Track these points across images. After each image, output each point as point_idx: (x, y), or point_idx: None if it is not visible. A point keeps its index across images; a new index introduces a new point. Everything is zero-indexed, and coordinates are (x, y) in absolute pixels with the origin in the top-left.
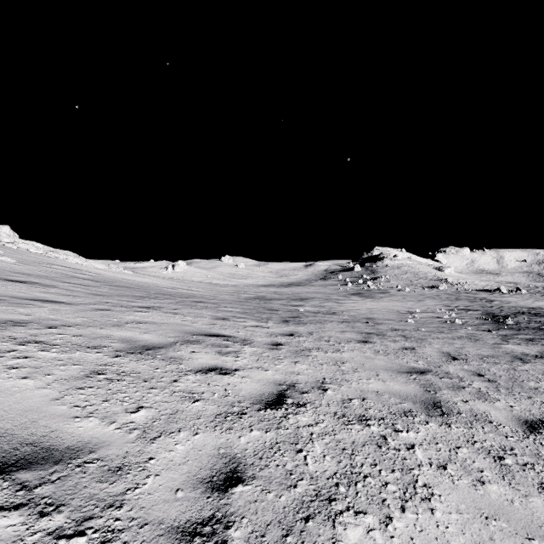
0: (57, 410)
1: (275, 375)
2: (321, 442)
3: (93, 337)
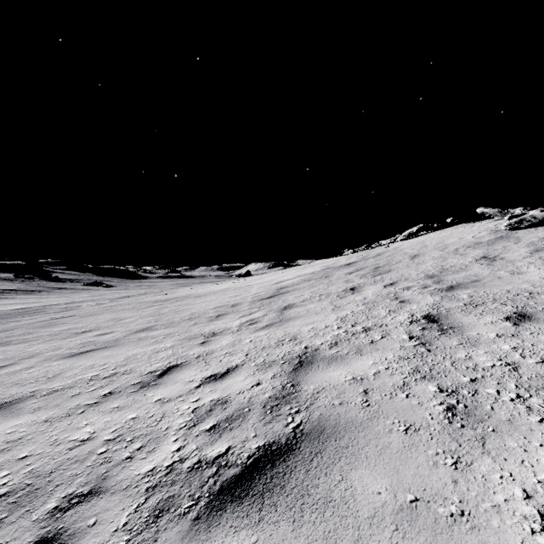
0: (278, 331)
1: (152, 395)
2: (158, 358)
3: (361, 346)
